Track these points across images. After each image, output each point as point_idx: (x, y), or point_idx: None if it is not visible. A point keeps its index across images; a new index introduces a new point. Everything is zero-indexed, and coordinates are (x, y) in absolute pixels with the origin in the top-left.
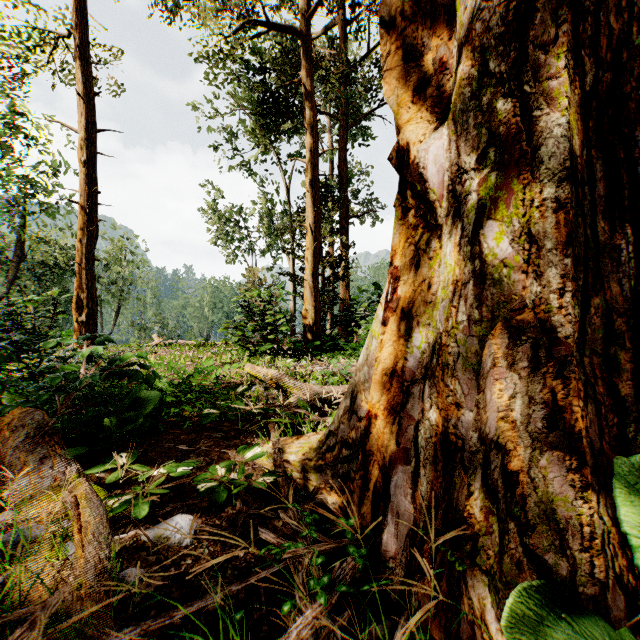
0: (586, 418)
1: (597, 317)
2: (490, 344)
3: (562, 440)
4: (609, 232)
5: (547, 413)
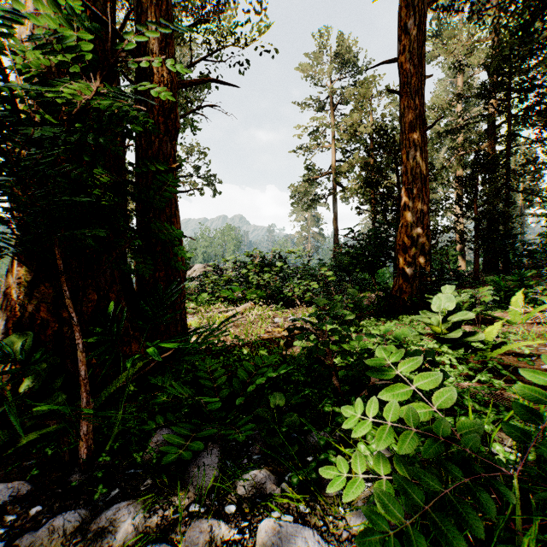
0: (19, 324)
1: (50, 290)
2: (1, 300)
3: (7, 331)
4: (67, 258)
5: (6, 323)
